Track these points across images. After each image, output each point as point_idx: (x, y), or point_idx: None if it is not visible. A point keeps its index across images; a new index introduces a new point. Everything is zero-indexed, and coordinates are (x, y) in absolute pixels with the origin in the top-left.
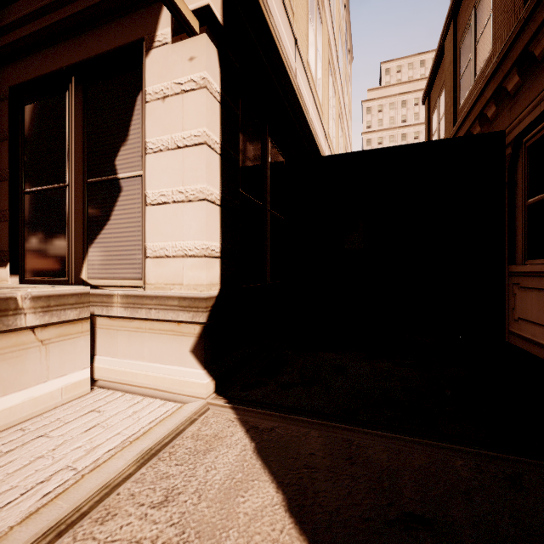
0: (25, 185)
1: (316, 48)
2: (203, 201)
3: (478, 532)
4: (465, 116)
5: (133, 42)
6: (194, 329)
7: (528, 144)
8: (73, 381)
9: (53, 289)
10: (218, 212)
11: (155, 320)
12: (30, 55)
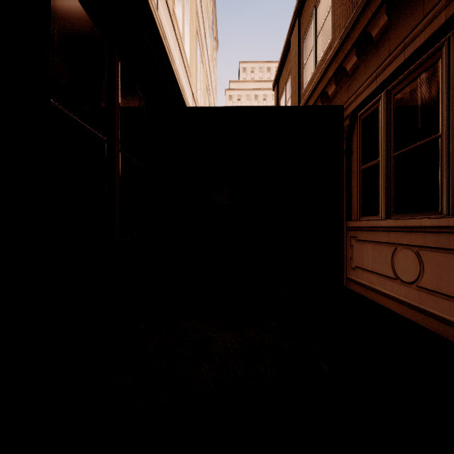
0: None
1: (184, 6)
2: None
3: None
4: (310, 94)
5: None
6: None
7: (362, 117)
8: None
9: None
10: None
11: None
12: None
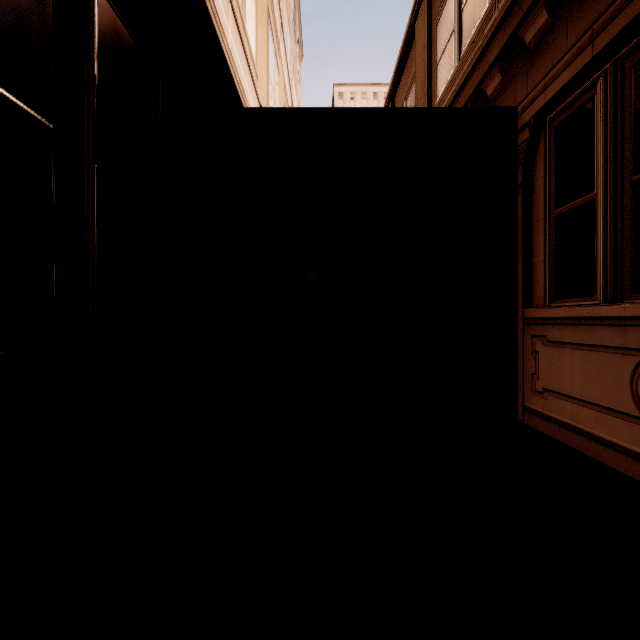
0: None
1: None
2: None
3: None
4: (452, 100)
5: None
6: None
7: (557, 121)
8: None
9: None
10: None
11: None
12: None
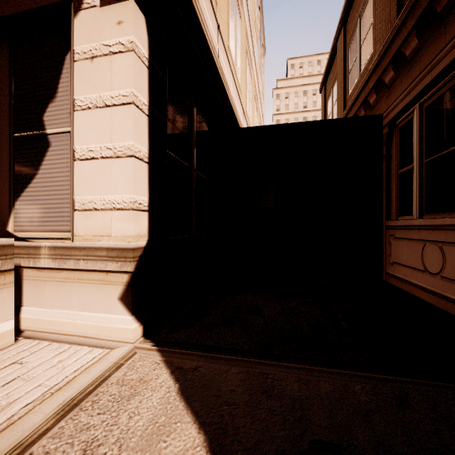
0: None
1: (236, 37)
2: (131, 157)
3: (378, 452)
4: (353, 102)
5: (61, 2)
6: (122, 278)
7: (400, 125)
8: None
9: None
10: (146, 168)
11: (84, 270)
12: None
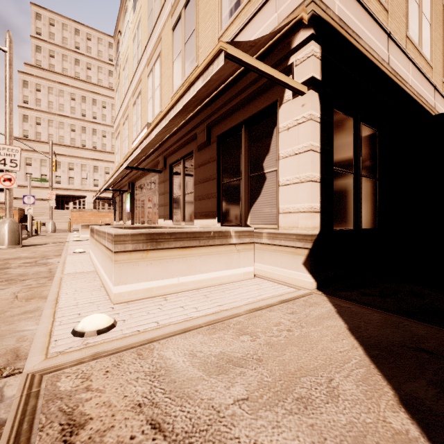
0: (223, 180)
1: (421, 13)
2: (309, 181)
3: None
4: None
5: (272, 103)
6: (304, 252)
7: None
8: (247, 271)
9: (241, 228)
10: (319, 186)
11: (284, 246)
12: (225, 119)
